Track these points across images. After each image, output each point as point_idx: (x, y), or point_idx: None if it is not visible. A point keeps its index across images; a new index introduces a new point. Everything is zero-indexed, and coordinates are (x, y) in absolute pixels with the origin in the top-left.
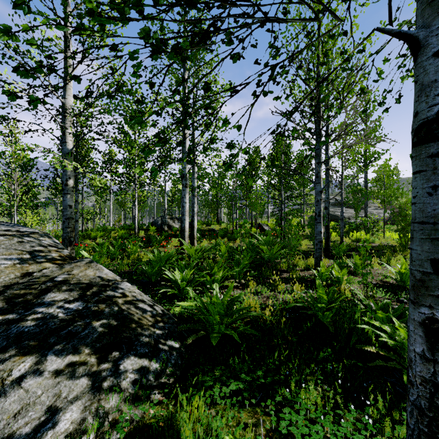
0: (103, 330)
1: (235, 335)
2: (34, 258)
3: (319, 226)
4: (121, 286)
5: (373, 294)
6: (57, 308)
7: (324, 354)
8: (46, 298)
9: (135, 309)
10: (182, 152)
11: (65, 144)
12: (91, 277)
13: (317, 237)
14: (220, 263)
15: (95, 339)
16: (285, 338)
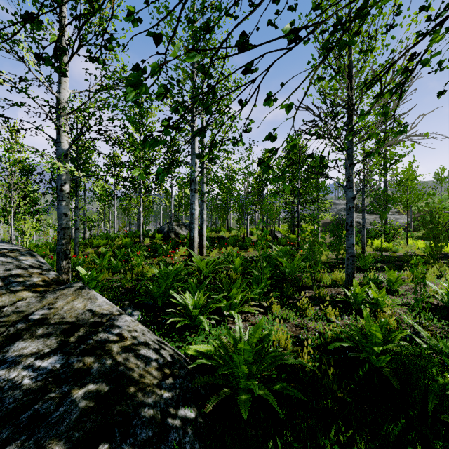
0: (87, 405)
1: (272, 399)
2: (8, 285)
3: (351, 237)
4: (118, 323)
5: (428, 325)
6: (23, 369)
7: (398, 430)
8: (10, 350)
9: (135, 358)
10: (191, 154)
11: (60, 144)
12: (79, 312)
13: (348, 251)
14: (238, 282)
15: (73, 423)
16: (335, 396)
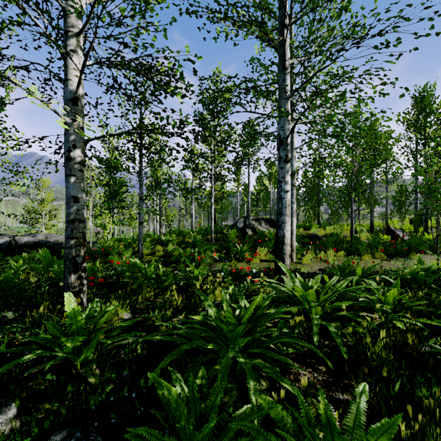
0: None
1: None
2: None
3: None
4: None
5: None
6: None
7: None
8: None
9: None
10: (279, 99)
11: (66, 83)
12: None
13: None
14: None
15: None
16: None
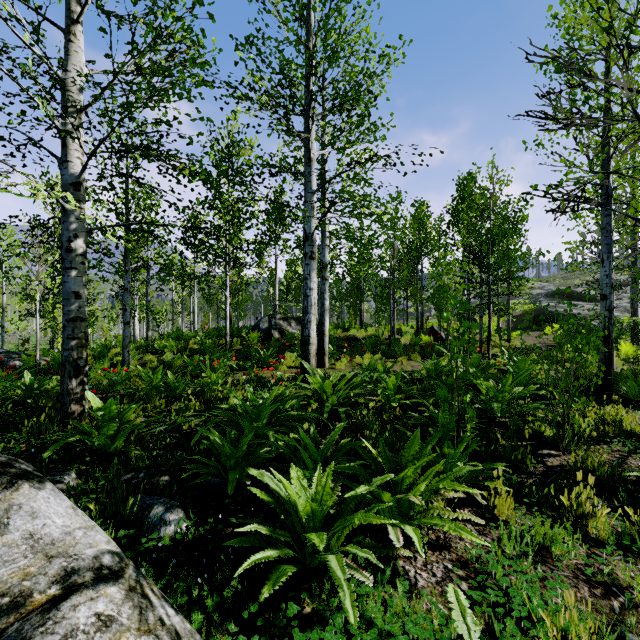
0: None
1: None
2: None
3: None
4: None
5: None
6: None
7: None
8: None
9: None
10: (305, 192)
11: (66, 165)
12: None
13: None
14: (414, 443)
15: None
16: None
